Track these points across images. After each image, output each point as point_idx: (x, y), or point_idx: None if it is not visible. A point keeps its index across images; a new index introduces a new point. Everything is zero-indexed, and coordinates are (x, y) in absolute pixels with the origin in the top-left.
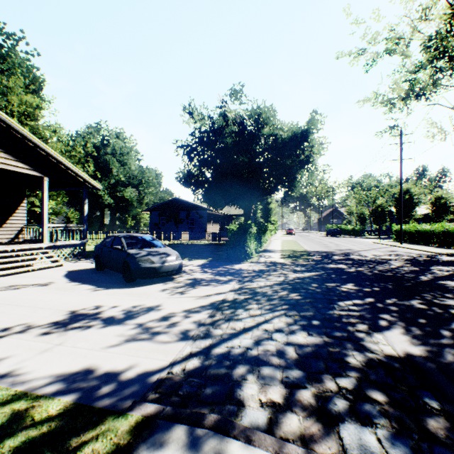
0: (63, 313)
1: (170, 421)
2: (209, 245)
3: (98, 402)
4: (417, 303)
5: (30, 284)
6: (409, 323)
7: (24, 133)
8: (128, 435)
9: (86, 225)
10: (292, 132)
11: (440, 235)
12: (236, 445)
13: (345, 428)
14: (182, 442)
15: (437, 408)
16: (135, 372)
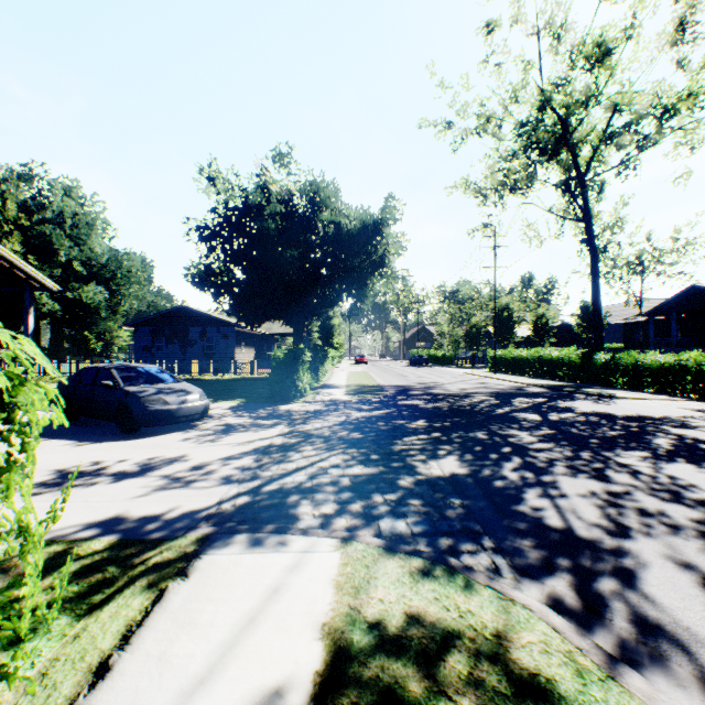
0: (46, 473)
1: (231, 534)
2: (241, 381)
3: (147, 536)
4: (481, 435)
5: None
6: (465, 451)
7: None
8: (192, 546)
9: None
10: (362, 221)
11: (536, 362)
12: (293, 537)
13: (383, 521)
14: (246, 542)
15: (458, 503)
16: (178, 512)
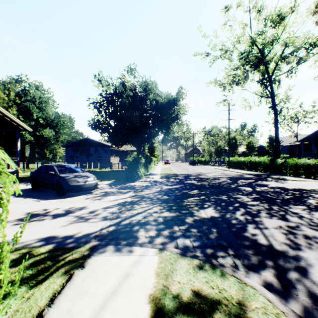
0: (22, 214)
1: (106, 245)
2: (113, 171)
3: (66, 246)
4: (224, 197)
5: None
6: (217, 205)
7: None
8: (87, 251)
9: (19, 158)
10: (167, 99)
11: (248, 163)
12: (135, 248)
13: (179, 240)
14: (113, 250)
15: (215, 231)
16: (81, 234)
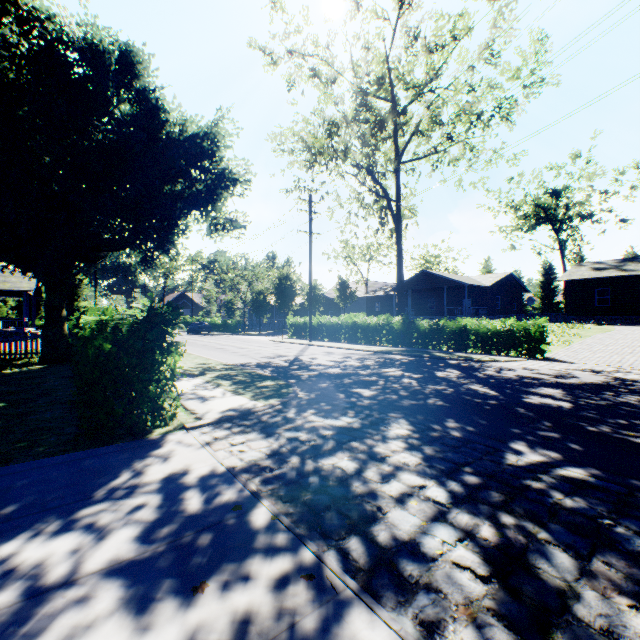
0: None
1: None
2: None
3: None
4: None
5: None
6: None
7: None
8: None
9: None
10: (190, 127)
11: (350, 329)
12: None
13: None
14: None
15: None
16: None
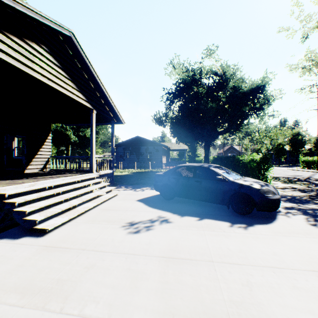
0: None
1: None
2: None
3: None
4: None
5: (146, 221)
6: None
7: (88, 63)
8: None
9: (113, 156)
10: (254, 85)
11: None
12: None
13: None
14: None
15: None
16: None
